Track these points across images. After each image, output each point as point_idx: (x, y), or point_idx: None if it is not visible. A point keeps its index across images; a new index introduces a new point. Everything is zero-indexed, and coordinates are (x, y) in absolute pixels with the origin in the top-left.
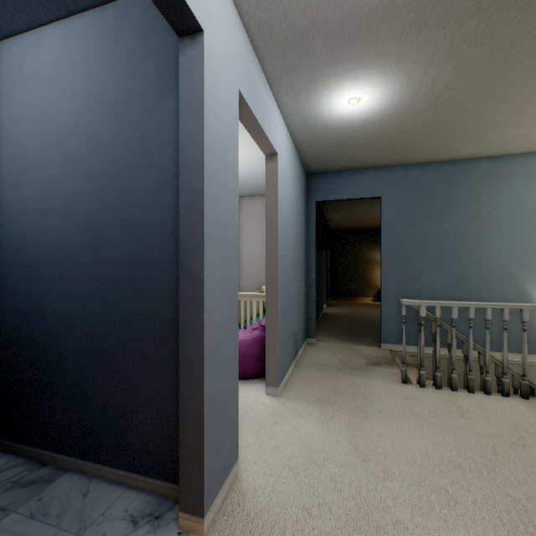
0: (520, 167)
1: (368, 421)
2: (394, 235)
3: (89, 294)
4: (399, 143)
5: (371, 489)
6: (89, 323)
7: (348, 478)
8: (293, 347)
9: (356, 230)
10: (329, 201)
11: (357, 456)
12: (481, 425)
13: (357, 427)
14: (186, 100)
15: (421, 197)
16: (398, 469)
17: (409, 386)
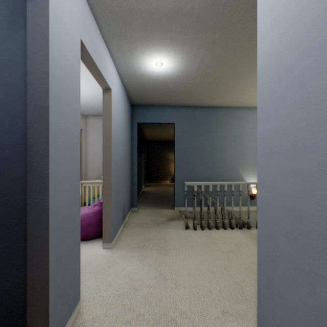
0: (238, 114)
1: (167, 255)
2: (181, 145)
3: None
4: (184, 94)
5: (168, 297)
6: None
7: (155, 293)
8: (122, 214)
9: (161, 141)
10: (145, 123)
11: (160, 278)
12: (223, 246)
13: (161, 260)
14: (33, 36)
15: (195, 125)
16: (183, 281)
17: (189, 230)
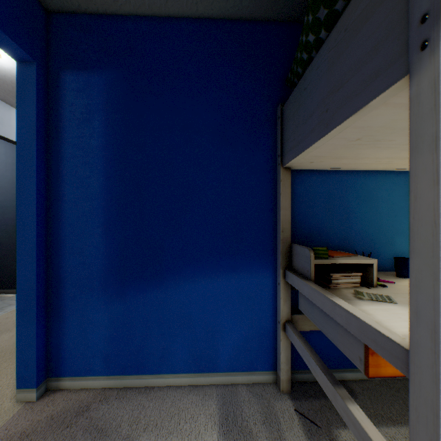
0: None
1: None
2: None
3: (1, 230)
4: None
5: None
6: (1, 240)
7: None
8: None
9: None
10: None
11: None
12: None
13: None
14: None
15: None
16: None
17: None
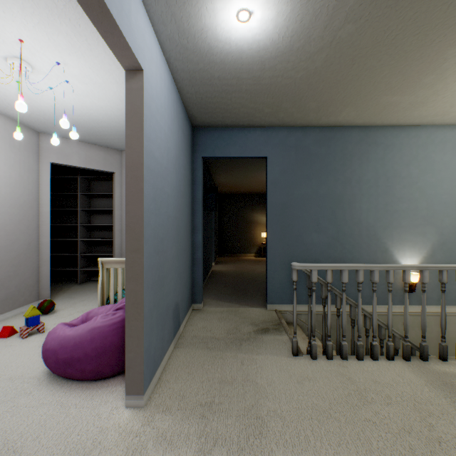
0: (383, 138)
1: (263, 437)
2: (279, 196)
3: None
4: (288, 97)
5: None
6: None
7: None
8: (173, 323)
9: (241, 195)
10: (216, 158)
11: None
12: (387, 413)
13: (250, 455)
14: None
15: (304, 159)
16: None
17: (301, 360)
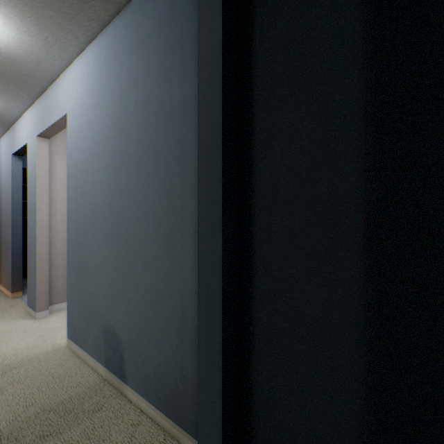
0: None
1: None
2: None
3: None
4: None
5: None
6: None
7: None
8: (105, 344)
9: None
10: None
11: None
12: None
13: None
14: None
15: None
16: None
17: None
